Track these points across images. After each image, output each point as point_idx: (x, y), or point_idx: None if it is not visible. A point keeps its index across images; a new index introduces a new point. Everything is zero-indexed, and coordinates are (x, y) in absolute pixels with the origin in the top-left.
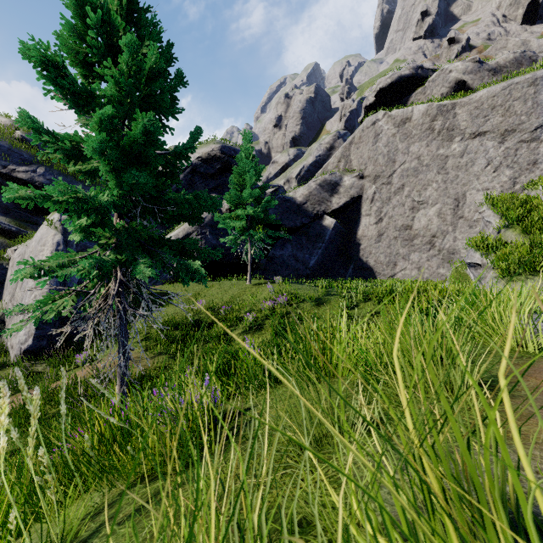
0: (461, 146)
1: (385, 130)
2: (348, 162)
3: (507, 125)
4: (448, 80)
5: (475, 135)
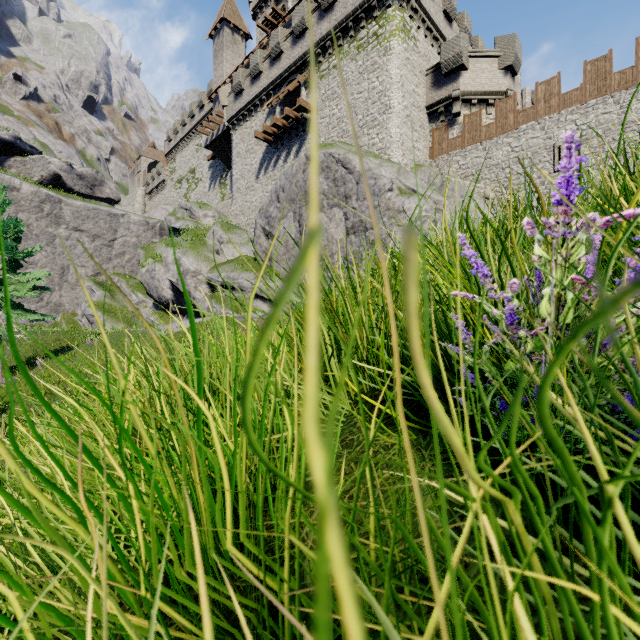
0: (67, 232)
1: None
2: None
3: (97, 232)
4: (49, 168)
5: (77, 229)
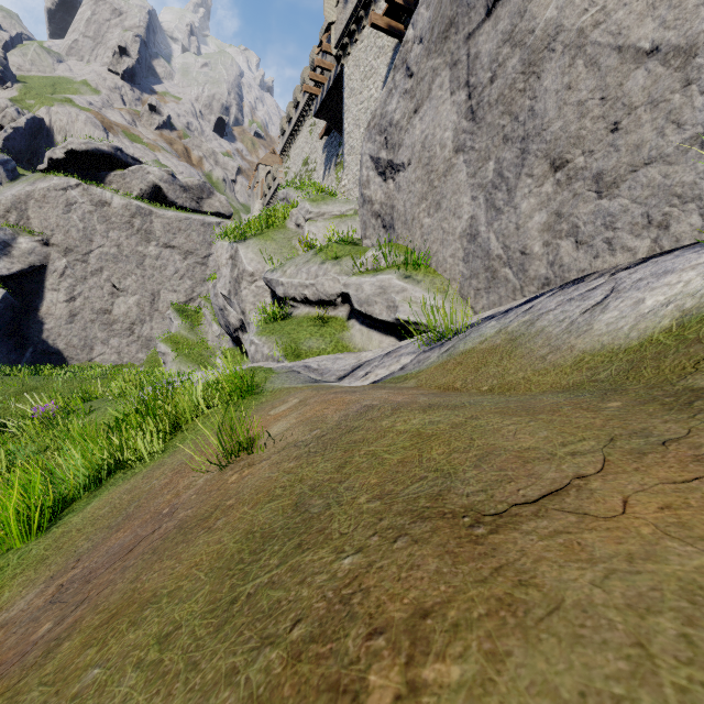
0: (157, 250)
1: (81, 203)
2: (24, 218)
3: (189, 248)
4: (147, 179)
5: (167, 246)
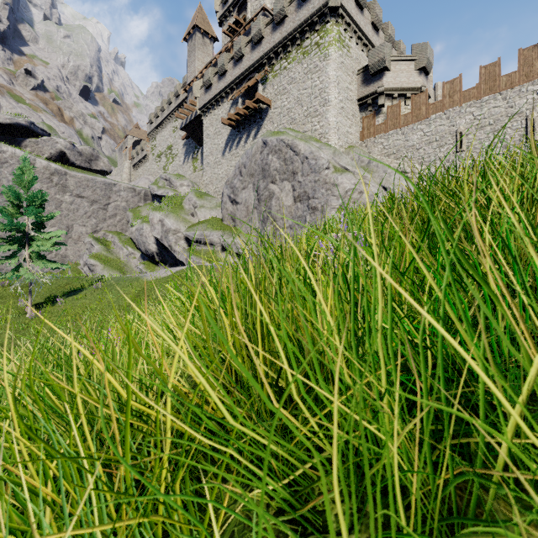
0: (71, 198)
1: (11, 162)
2: None
3: (94, 198)
4: (56, 147)
5: (79, 196)
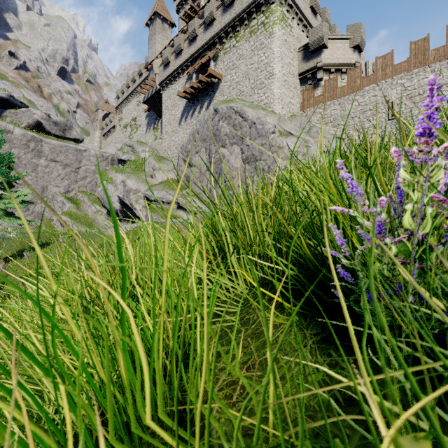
0: (46, 162)
1: None
2: None
3: (67, 162)
4: (33, 117)
5: (53, 160)
